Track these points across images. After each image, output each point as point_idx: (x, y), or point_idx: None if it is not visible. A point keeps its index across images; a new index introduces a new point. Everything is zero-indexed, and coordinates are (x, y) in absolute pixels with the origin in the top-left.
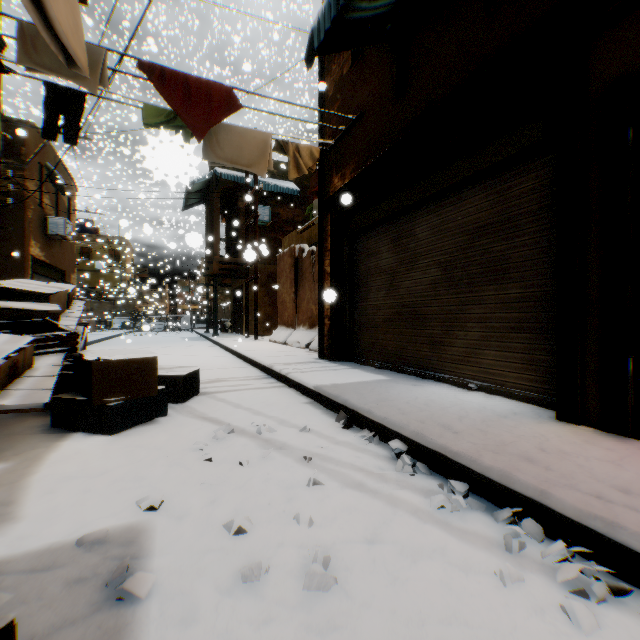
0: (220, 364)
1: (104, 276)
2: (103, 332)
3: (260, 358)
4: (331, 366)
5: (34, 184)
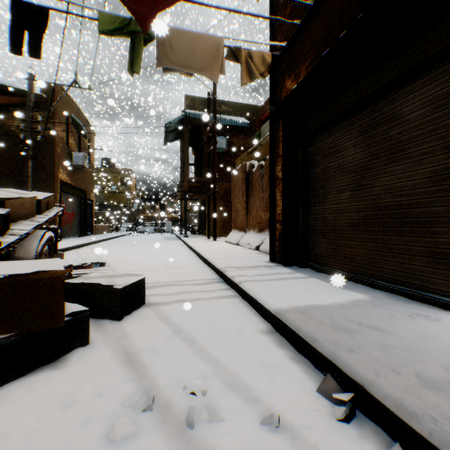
0: (181, 263)
1: (117, 195)
2: (113, 233)
3: (214, 260)
4: (285, 273)
5: (61, 129)
